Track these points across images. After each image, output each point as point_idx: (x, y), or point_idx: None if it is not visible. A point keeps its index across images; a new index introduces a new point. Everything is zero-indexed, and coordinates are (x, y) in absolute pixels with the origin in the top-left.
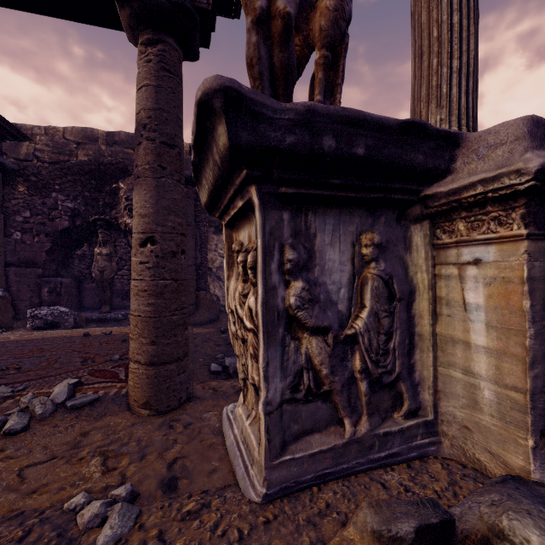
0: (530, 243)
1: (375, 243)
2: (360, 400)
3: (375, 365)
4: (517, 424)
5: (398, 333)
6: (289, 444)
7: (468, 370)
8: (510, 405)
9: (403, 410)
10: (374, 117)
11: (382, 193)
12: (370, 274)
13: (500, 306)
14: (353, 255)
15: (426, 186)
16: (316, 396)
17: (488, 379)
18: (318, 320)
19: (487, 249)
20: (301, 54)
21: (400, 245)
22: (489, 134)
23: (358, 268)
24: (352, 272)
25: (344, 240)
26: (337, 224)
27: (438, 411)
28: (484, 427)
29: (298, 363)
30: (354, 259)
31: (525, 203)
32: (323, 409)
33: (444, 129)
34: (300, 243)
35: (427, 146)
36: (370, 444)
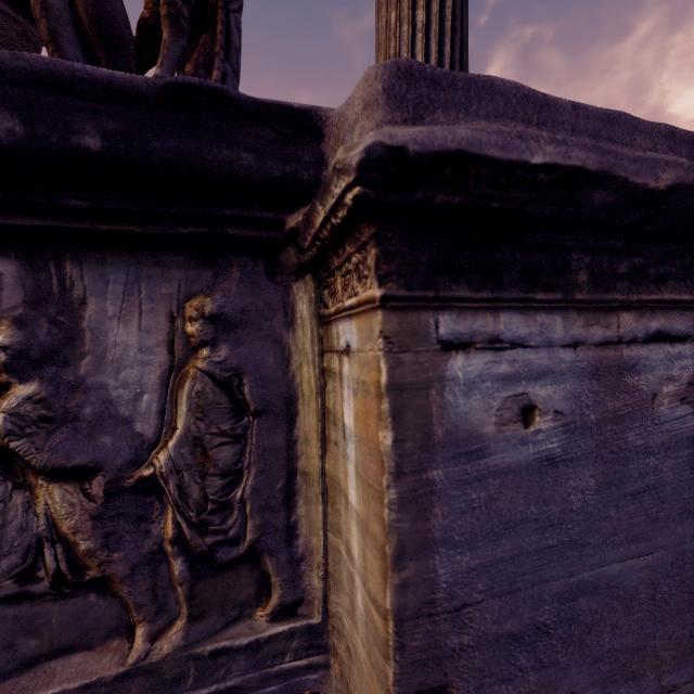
0: (387, 315)
1: (208, 314)
2: (175, 591)
3: (198, 531)
4: (379, 674)
5: (254, 472)
6: (5, 678)
7: (349, 548)
8: (373, 634)
9: (270, 604)
10: (98, 73)
11: (205, 226)
12: (194, 369)
13: (363, 438)
14: (172, 336)
15: (287, 211)
16: (80, 586)
17: (359, 572)
18: (57, 456)
19: (351, 327)
20: (155, 8)
21: (276, 318)
22: (349, 107)
23: (182, 358)
24: (170, 364)
25: (151, 310)
26: (134, 281)
27: (328, 610)
28: (359, 661)
29: (31, 530)
30: (174, 342)
31: (376, 235)
32: (101, 607)
33: (279, 101)
34: (44, 316)
35: (253, 135)
36: (177, 675)
